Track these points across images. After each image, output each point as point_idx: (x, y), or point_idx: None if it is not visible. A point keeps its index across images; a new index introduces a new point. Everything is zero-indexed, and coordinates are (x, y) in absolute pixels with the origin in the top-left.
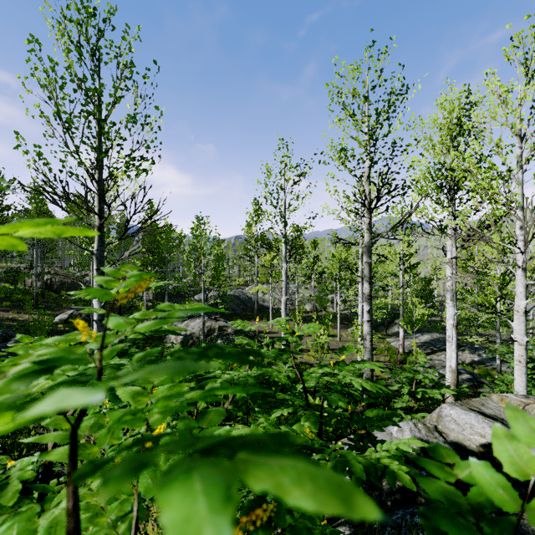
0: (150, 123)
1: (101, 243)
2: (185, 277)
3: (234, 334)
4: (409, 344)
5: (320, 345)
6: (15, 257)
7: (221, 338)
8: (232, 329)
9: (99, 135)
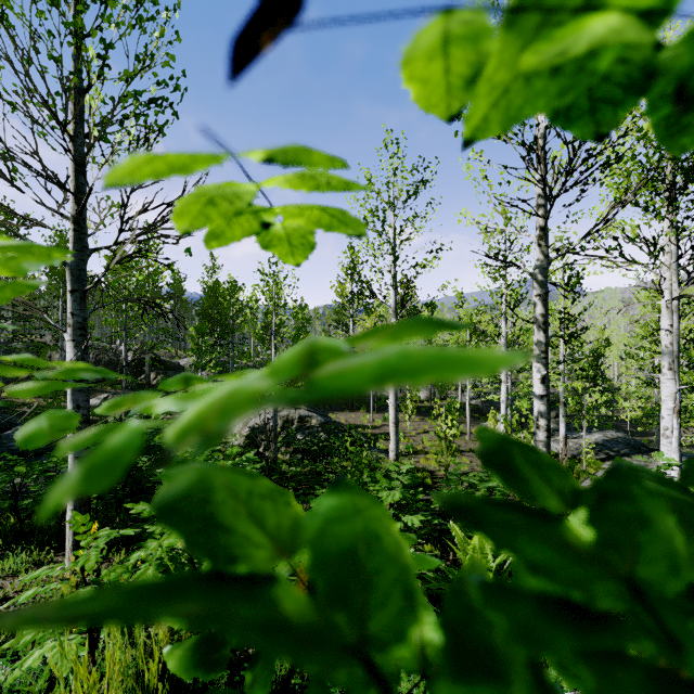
0: (161, 25)
1: (80, 246)
2: (258, 355)
3: (320, 427)
4: (571, 446)
5: (446, 443)
6: (29, 321)
7: (301, 432)
8: (318, 421)
9: (77, 56)
